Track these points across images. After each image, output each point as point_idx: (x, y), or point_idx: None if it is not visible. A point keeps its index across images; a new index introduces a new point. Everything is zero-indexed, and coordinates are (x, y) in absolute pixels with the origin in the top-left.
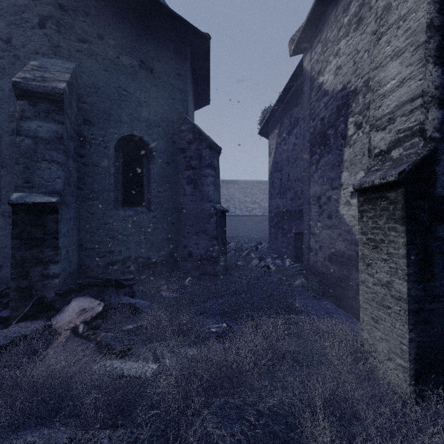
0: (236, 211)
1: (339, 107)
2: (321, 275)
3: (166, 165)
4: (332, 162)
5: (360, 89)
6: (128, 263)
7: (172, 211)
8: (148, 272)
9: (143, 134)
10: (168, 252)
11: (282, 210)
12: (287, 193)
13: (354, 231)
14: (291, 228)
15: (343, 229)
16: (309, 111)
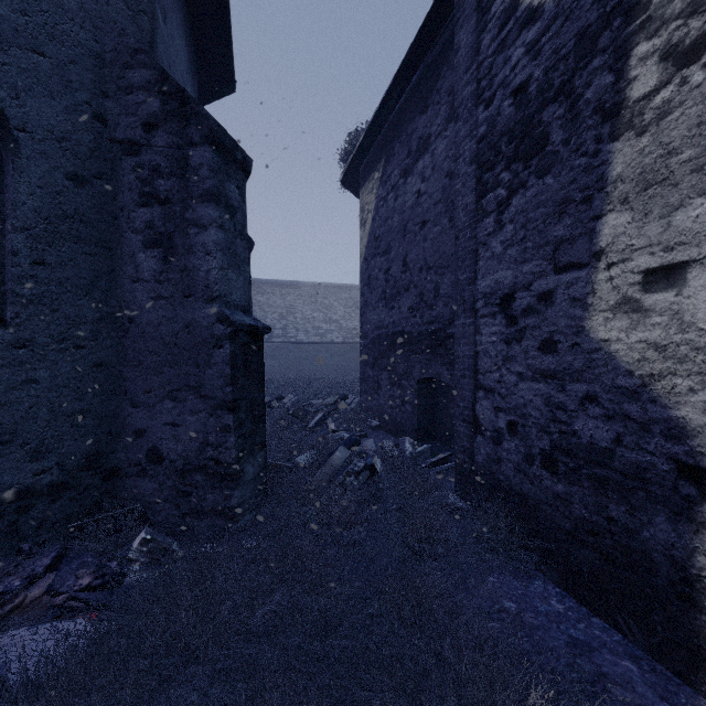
0: (298, 336)
1: (589, 30)
2: (516, 498)
3: (69, 183)
4: (559, 195)
5: None
6: None
7: (94, 326)
8: None
9: None
10: (80, 452)
11: (390, 332)
12: (402, 298)
13: (660, 392)
14: (411, 369)
15: (608, 383)
16: (475, 85)
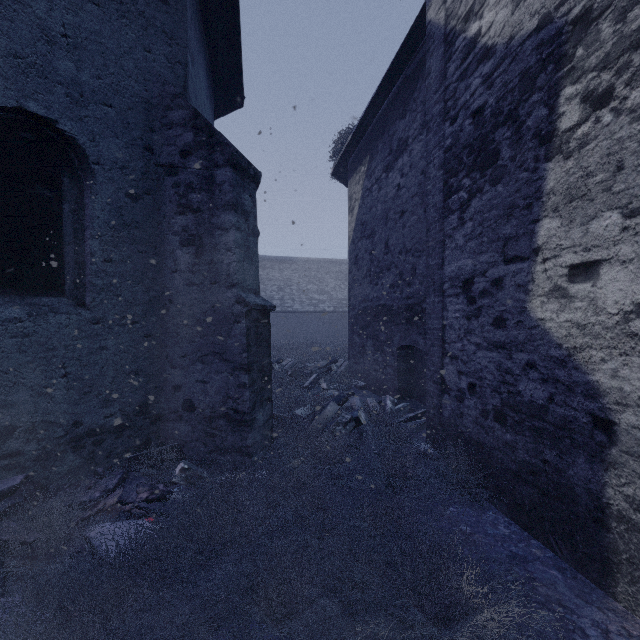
0: (294, 306)
1: (529, 71)
2: (474, 446)
3: (127, 199)
4: (507, 201)
5: (605, 3)
6: (8, 443)
7: (145, 307)
8: (76, 457)
9: (58, 114)
10: (135, 402)
11: (374, 305)
12: (384, 276)
13: (581, 361)
14: (392, 337)
15: (544, 353)
16: (442, 104)
